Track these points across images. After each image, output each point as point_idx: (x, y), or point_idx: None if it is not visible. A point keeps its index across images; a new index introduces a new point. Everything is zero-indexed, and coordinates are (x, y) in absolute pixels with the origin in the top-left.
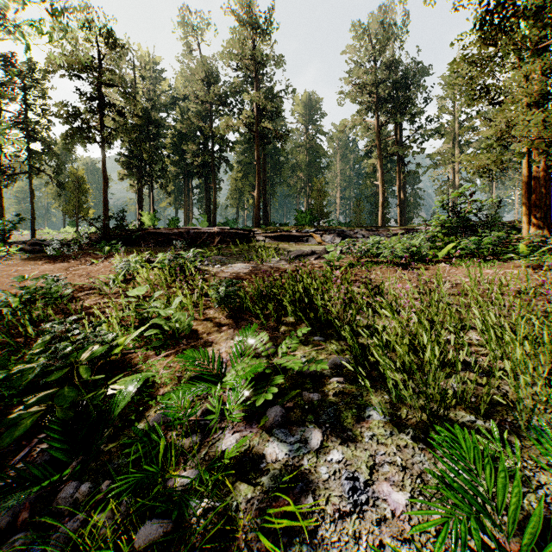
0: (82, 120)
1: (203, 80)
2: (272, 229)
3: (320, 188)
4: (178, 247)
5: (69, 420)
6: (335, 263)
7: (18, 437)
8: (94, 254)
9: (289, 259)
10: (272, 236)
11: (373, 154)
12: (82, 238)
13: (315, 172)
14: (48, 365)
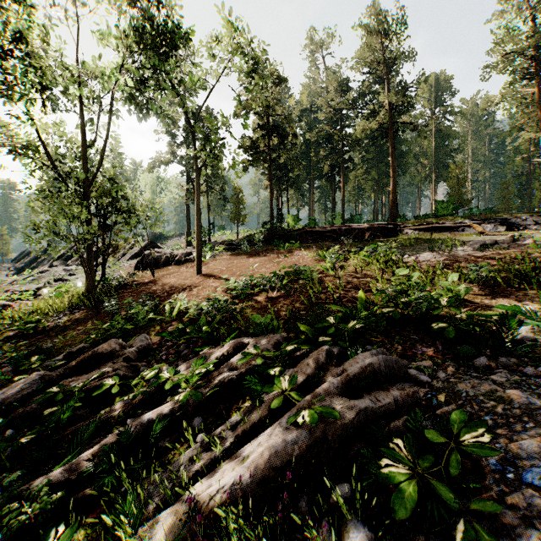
0: (258, 147)
1: (335, 90)
2: (420, 222)
3: (458, 174)
4: (346, 242)
5: (467, 332)
6: (539, 251)
7: (455, 334)
8: (275, 250)
9: (479, 248)
10: (421, 229)
11: (527, 127)
12: (260, 238)
13: (443, 157)
14: (420, 307)
